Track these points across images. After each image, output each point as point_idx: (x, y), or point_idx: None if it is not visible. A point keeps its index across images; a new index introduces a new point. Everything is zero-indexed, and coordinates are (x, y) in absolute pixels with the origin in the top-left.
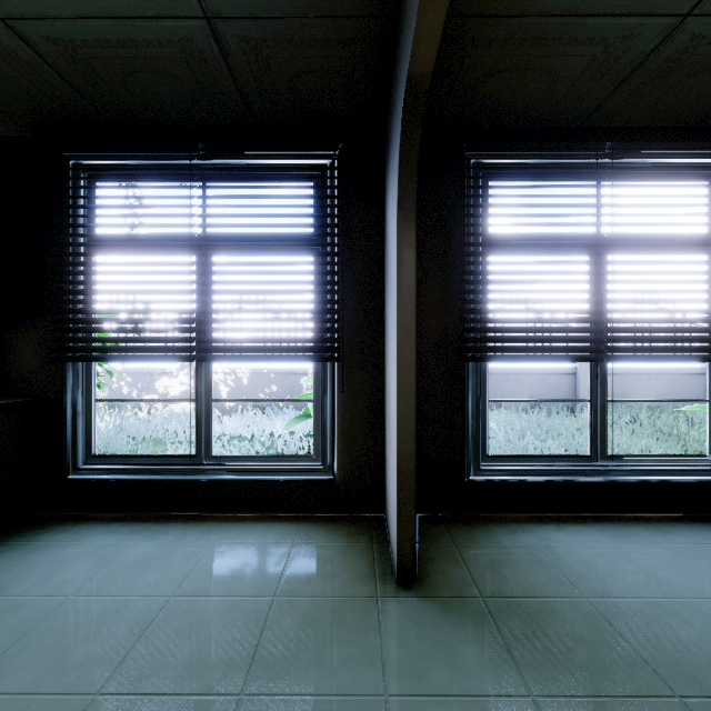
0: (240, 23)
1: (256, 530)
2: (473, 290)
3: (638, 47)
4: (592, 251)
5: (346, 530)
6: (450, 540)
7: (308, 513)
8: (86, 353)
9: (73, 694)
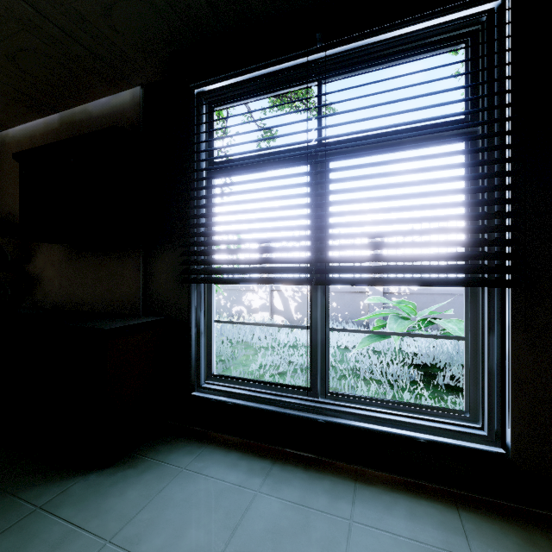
0: None
1: (398, 509)
2: None
3: None
4: None
5: None
6: None
7: (460, 491)
8: (206, 275)
9: None
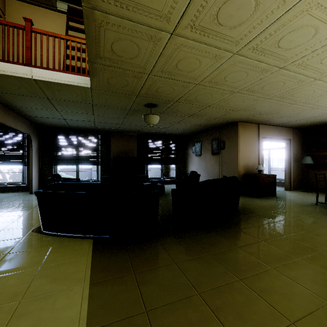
0: None
1: (8, 193)
2: (54, 153)
3: (67, 126)
4: (75, 148)
5: (26, 192)
6: None
7: (20, 191)
8: None
9: None
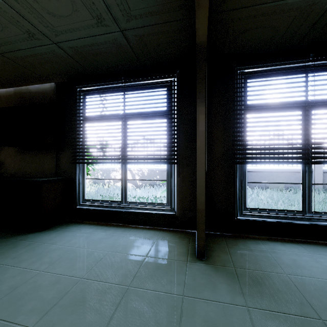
0: (133, 31)
1: (142, 232)
2: (239, 131)
3: (319, 8)
4: (302, 109)
5: (179, 235)
6: (225, 244)
7: (164, 228)
8: (83, 161)
9: (75, 277)
